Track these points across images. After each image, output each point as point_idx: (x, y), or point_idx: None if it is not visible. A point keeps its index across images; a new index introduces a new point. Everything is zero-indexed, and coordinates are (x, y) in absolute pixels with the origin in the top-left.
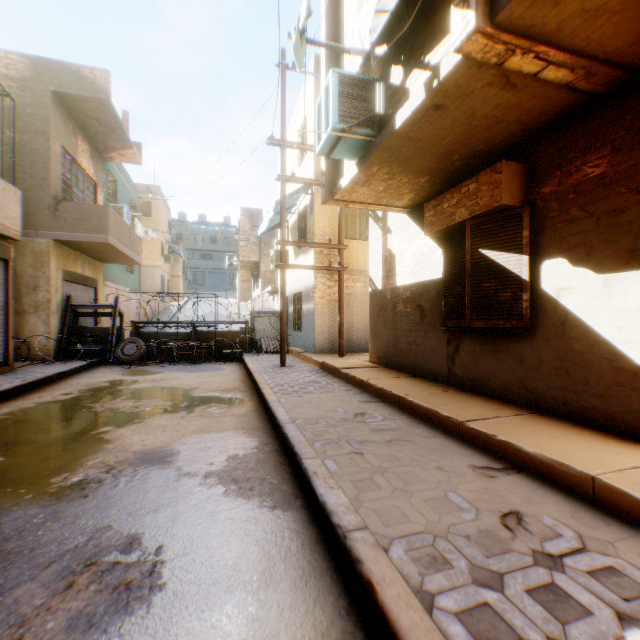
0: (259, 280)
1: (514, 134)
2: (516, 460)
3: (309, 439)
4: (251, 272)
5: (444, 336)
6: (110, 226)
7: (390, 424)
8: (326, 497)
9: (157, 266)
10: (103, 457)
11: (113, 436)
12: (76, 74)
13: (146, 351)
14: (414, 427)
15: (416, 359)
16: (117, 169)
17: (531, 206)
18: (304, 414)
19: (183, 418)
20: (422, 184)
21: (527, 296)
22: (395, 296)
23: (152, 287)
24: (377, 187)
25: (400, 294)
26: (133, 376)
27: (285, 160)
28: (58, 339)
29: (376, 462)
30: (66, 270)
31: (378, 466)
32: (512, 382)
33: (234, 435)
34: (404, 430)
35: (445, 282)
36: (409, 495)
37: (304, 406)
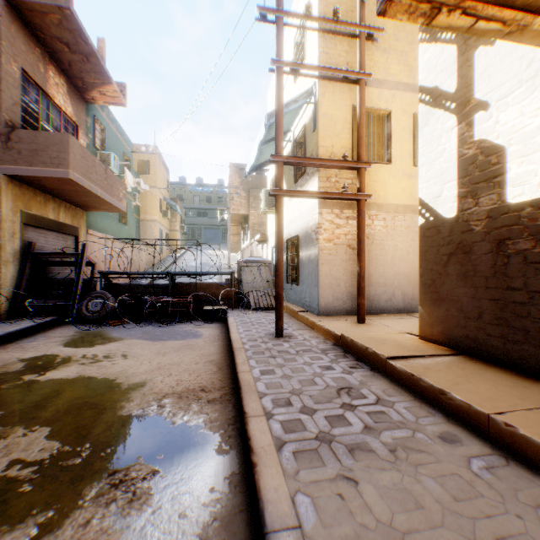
0: (248, 232)
1: None
2: None
3: None
4: (240, 225)
5: None
6: (71, 158)
7: None
8: None
9: (155, 220)
10: None
11: None
12: None
13: (115, 307)
14: None
15: None
16: (106, 118)
17: None
18: None
19: None
20: None
21: None
22: (502, 224)
23: (150, 240)
24: None
25: (522, 219)
26: (75, 347)
27: (282, 40)
28: (14, 292)
29: None
30: (28, 213)
31: None
32: None
33: None
34: None
35: None
36: None
37: None
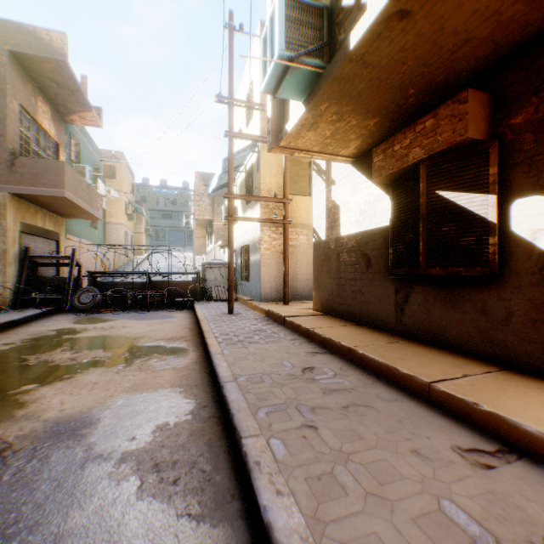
0: (212, 236)
1: (480, 60)
2: (510, 439)
3: (252, 405)
4: (205, 229)
5: (392, 284)
6: (66, 181)
7: (343, 382)
8: (272, 514)
9: (121, 223)
10: (5, 429)
11: (31, 397)
12: (33, 35)
13: (102, 299)
14: (370, 386)
15: (361, 308)
16: (80, 133)
17: (498, 141)
18: (248, 369)
19: (118, 372)
20: (370, 128)
21: (494, 240)
22: (339, 246)
23: (116, 242)
24: (324, 131)
25: (344, 243)
26: (84, 324)
27: (232, 117)
28: (16, 288)
29: (334, 442)
30: (25, 223)
31: (338, 449)
32: (473, 334)
33: (169, 395)
34: (360, 390)
35: (394, 229)
36: (389, 507)
37: (248, 359)
